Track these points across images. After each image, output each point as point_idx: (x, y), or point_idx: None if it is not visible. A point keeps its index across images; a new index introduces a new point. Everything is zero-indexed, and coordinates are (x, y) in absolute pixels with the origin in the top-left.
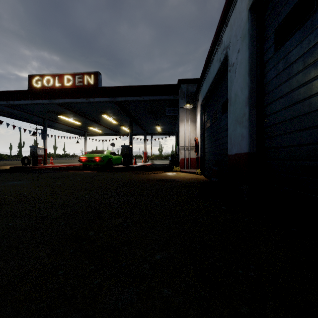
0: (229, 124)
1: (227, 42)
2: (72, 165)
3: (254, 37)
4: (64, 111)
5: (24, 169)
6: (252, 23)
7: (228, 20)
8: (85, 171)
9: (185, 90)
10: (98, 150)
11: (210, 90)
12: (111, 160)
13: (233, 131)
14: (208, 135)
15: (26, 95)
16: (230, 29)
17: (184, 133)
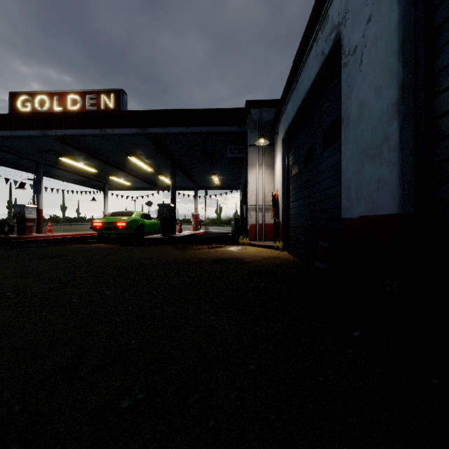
0: (345, 163)
1: (339, 15)
2: (84, 235)
3: None
4: (68, 150)
5: (2, 241)
6: None
7: None
8: (99, 245)
9: (257, 117)
10: (123, 212)
11: (301, 112)
12: (141, 227)
13: (355, 174)
14: (295, 188)
15: (2, 123)
16: None
17: (256, 185)
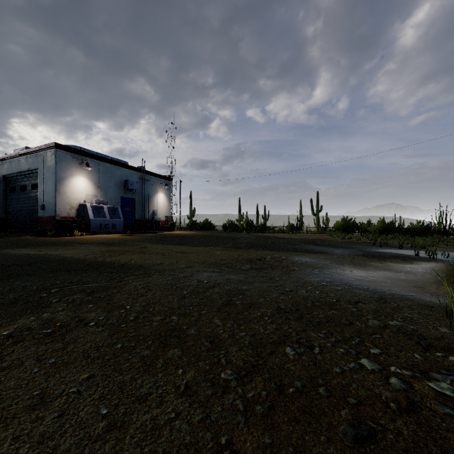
0: None
1: None
2: None
3: (4, 184)
4: None
5: None
6: (4, 179)
7: None
8: None
9: None
10: None
11: None
12: None
13: None
14: None
15: None
16: None
17: None
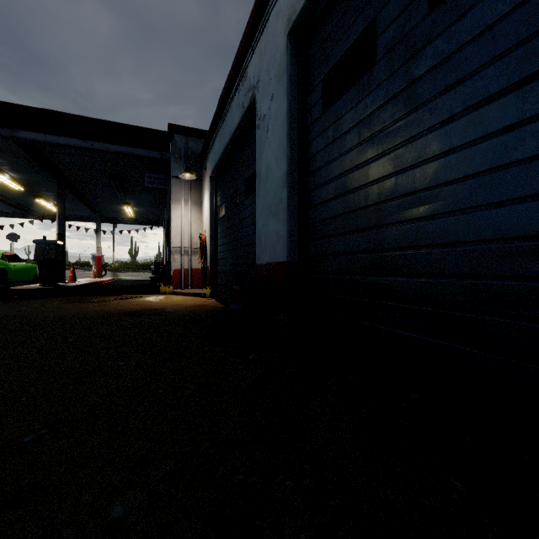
0: (258, 215)
1: (254, 79)
2: None
3: (294, 81)
4: None
5: None
6: (292, 58)
7: (257, 42)
8: None
9: (183, 146)
10: None
11: (227, 154)
12: (4, 274)
13: (264, 226)
14: (223, 231)
15: None
16: (259, 58)
17: (181, 223)
